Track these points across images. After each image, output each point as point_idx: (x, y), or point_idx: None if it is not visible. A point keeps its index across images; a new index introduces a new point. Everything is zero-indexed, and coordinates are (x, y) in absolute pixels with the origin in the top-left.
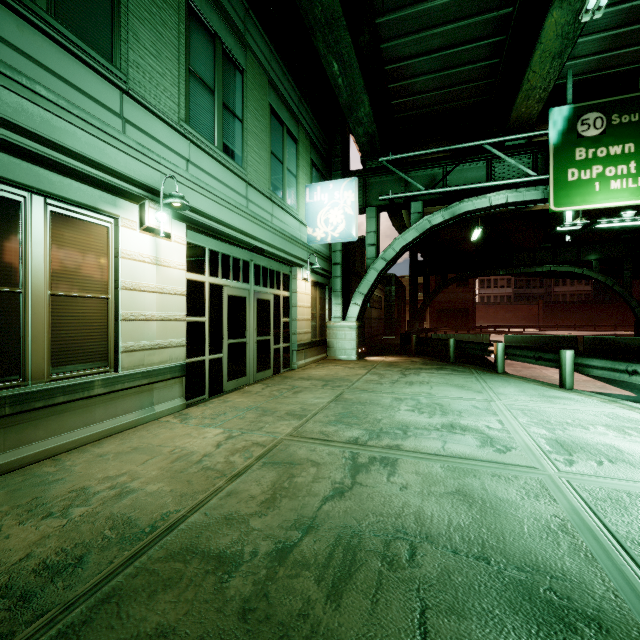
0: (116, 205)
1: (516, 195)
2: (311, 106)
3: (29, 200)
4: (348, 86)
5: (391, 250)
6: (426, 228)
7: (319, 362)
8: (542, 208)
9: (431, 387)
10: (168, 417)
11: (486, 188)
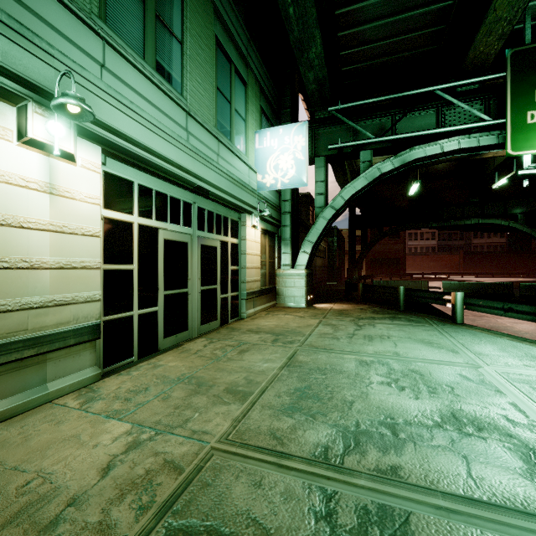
0: None
1: (469, 141)
2: (261, 53)
3: None
4: (299, 18)
5: (340, 199)
6: (375, 176)
7: (269, 310)
8: (493, 155)
9: (395, 344)
10: (69, 396)
11: (436, 136)
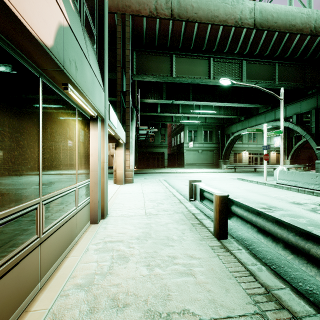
0: (242, 152)
1: None
2: None
3: (237, 153)
4: None
5: (296, 145)
6: (303, 141)
7: None
8: None
9: None
10: None
11: None
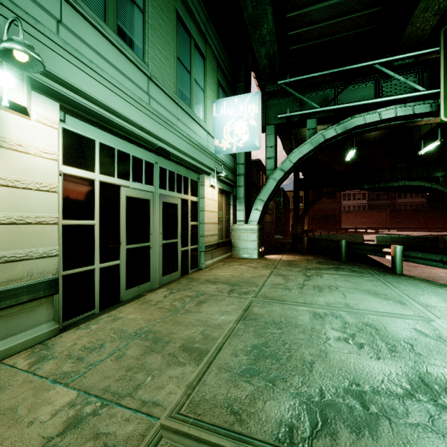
0: None
1: (405, 109)
2: (218, 32)
3: None
4: None
5: (288, 162)
6: (320, 142)
7: (225, 261)
8: (425, 123)
9: (344, 294)
10: (21, 354)
11: (374, 105)
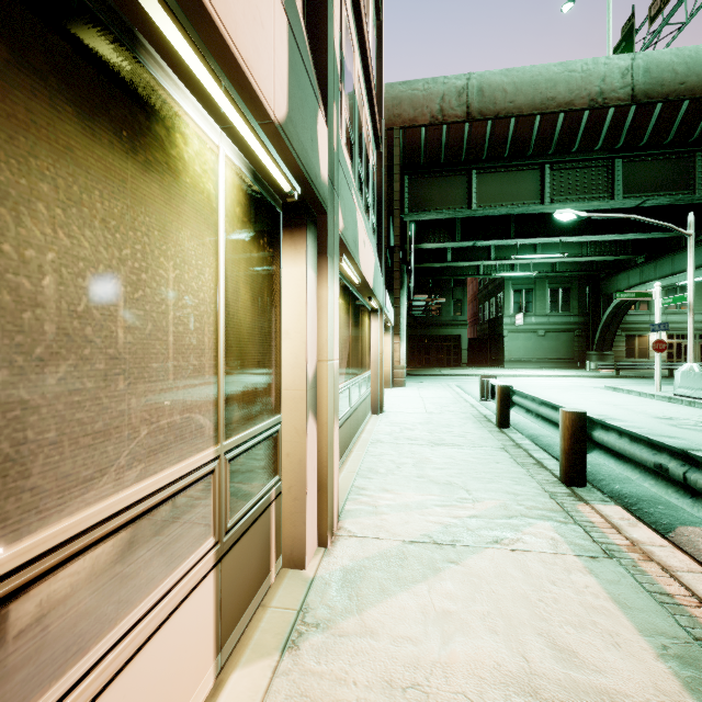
0: (648, 333)
1: None
2: None
3: (635, 336)
4: None
5: None
6: None
7: None
8: None
9: None
10: None
11: None
